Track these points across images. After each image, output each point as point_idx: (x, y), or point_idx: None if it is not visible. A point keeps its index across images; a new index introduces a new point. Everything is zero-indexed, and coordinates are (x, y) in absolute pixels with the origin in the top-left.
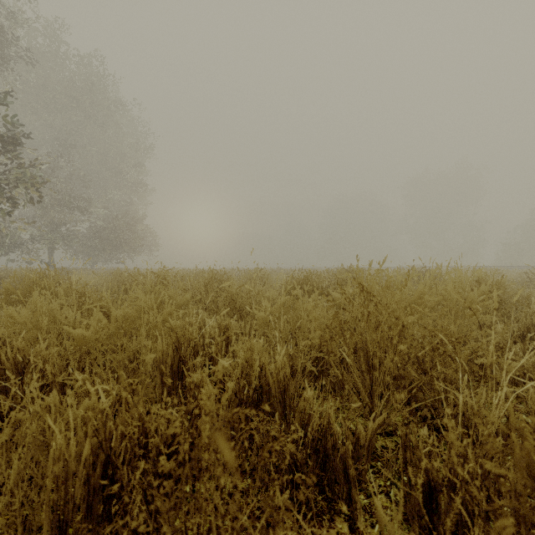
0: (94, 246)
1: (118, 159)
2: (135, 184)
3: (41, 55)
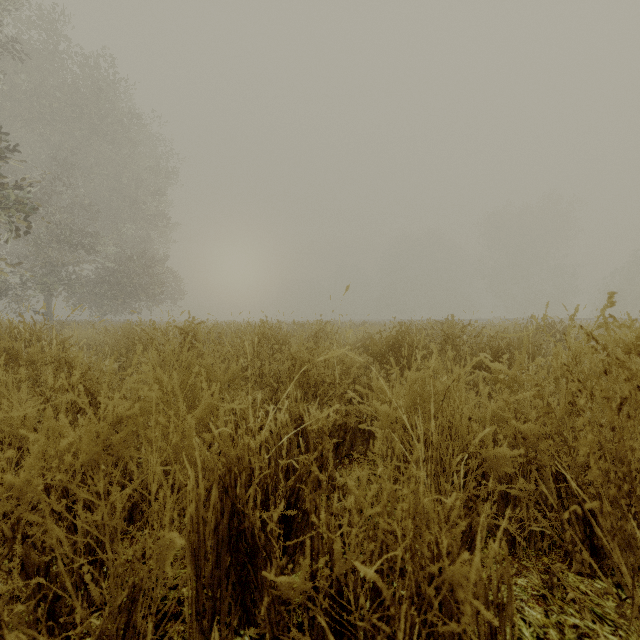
0: (103, 293)
1: (133, 185)
2: (154, 216)
3: (34, 52)
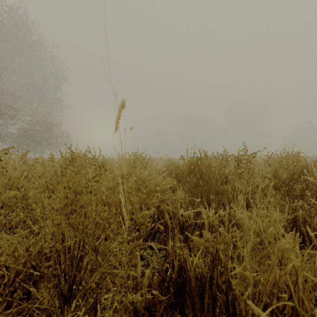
0: (22, 142)
1: (41, 82)
2: (53, 100)
3: None
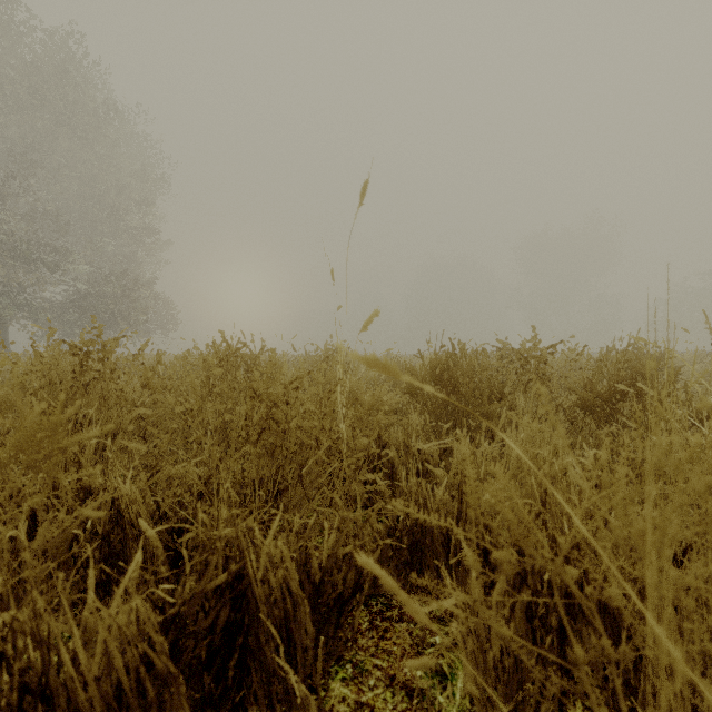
0: (74, 321)
1: (112, 192)
2: (138, 230)
3: None
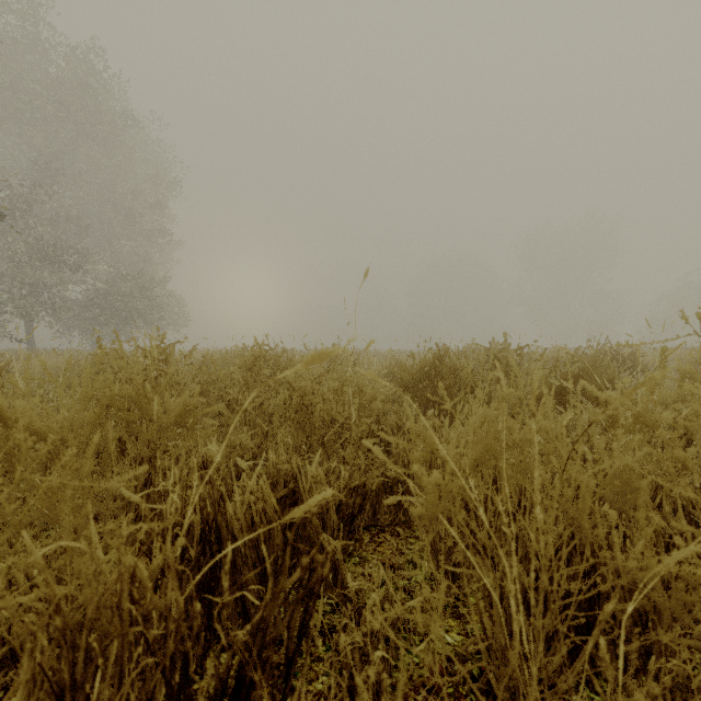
0: (94, 318)
1: (129, 196)
2: (153, 232)
3: (11, 40)
